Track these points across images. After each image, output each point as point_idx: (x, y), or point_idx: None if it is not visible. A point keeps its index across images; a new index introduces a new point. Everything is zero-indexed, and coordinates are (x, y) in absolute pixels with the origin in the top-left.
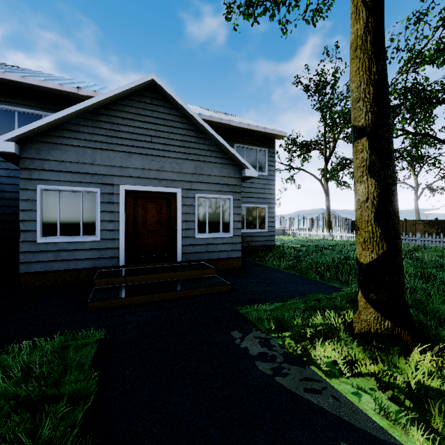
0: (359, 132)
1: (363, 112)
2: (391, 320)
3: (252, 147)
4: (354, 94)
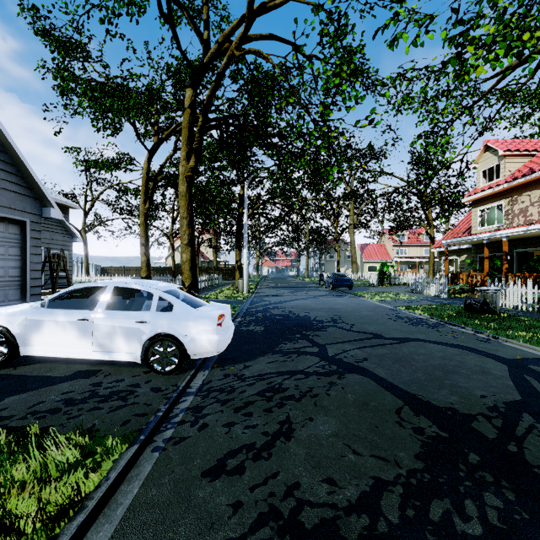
0: (143, 245)
1: (144, 240)
2: None
3: None
4: (142, 235)
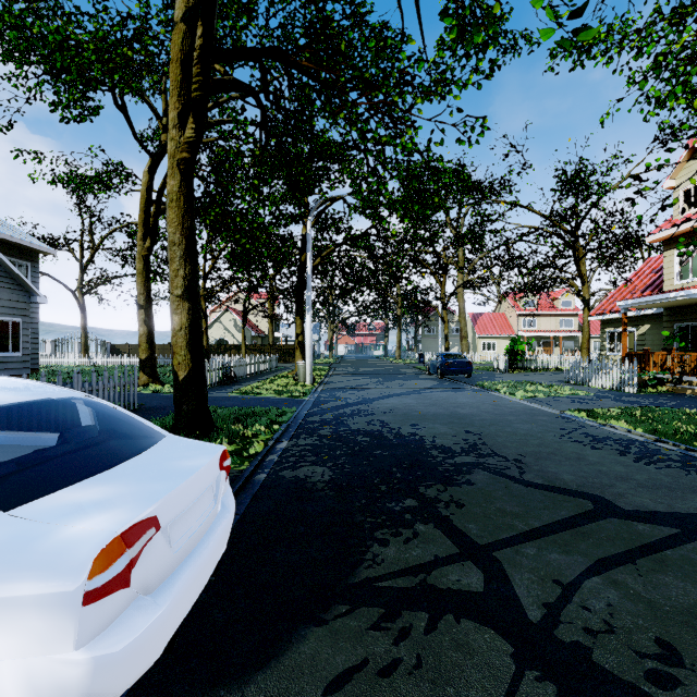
0: (141, 307)
1: (143, 300)
2: (153, 378)
3: (11, 259)
4: (139, 291)
